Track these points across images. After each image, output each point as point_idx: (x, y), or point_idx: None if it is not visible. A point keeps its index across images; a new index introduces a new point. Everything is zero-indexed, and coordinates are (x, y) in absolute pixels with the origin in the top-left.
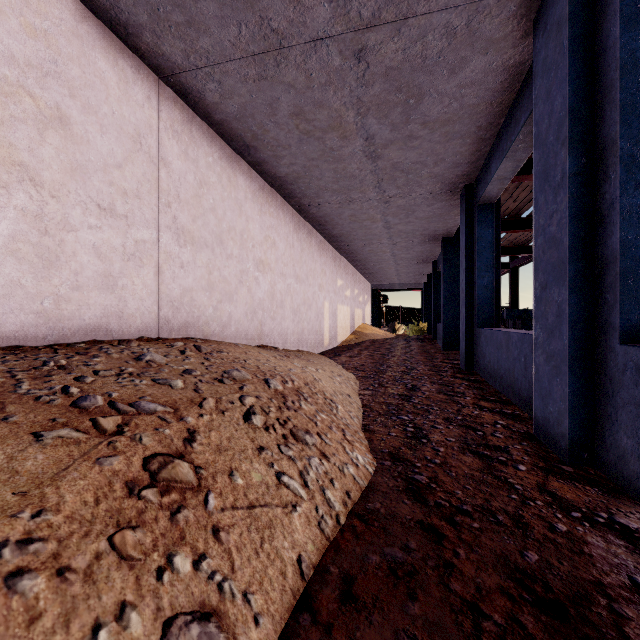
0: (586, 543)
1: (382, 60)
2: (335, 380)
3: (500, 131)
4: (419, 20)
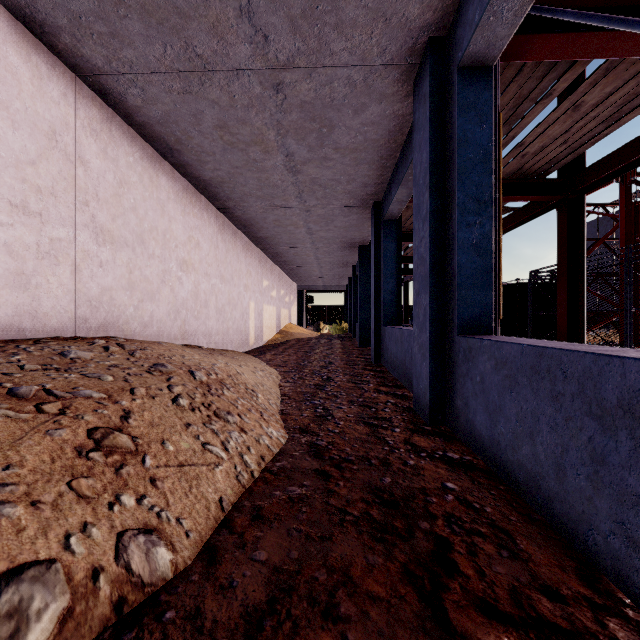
0: (423, 469)
1: (297, 95)
2: (257, 374)
3: (397, 162)
4: (326, 70)
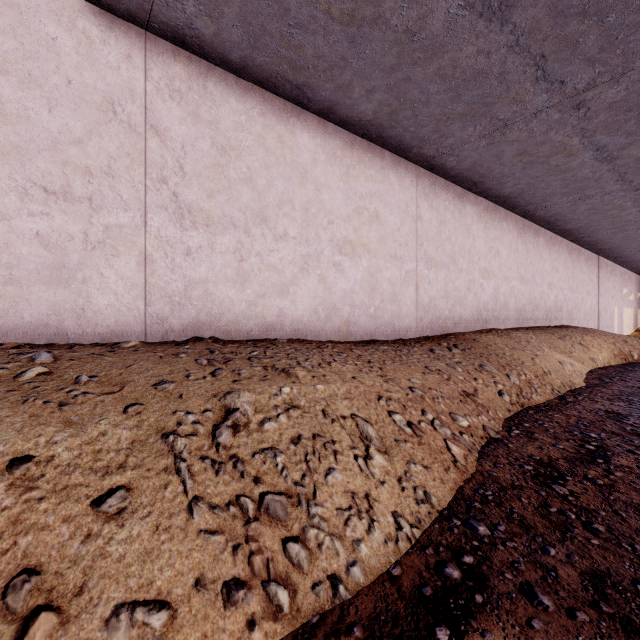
0: None
1: None
2: None
3: None
4: None
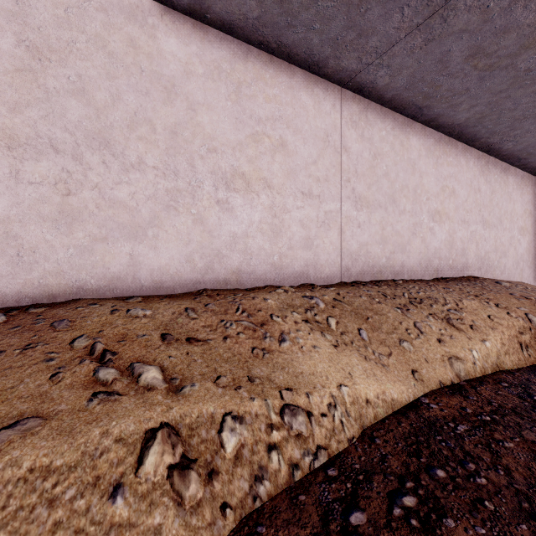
0: None
1: None
2: None
3: None
4: None
